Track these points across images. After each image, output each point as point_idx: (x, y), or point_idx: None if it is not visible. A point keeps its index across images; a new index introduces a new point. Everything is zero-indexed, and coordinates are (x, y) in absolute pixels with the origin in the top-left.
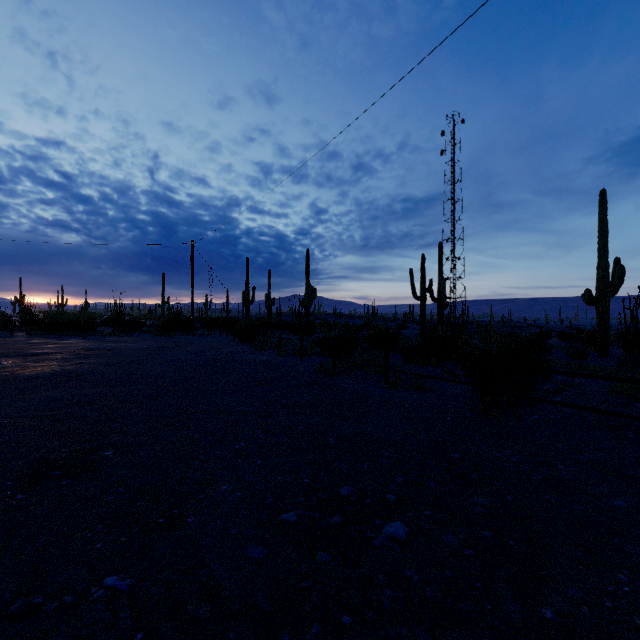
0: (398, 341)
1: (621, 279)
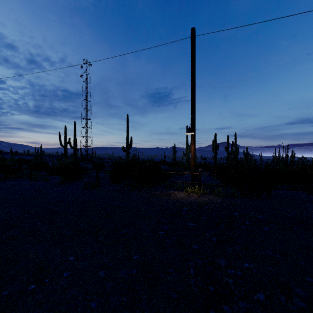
0: (48, 166)
1: (131, 144)
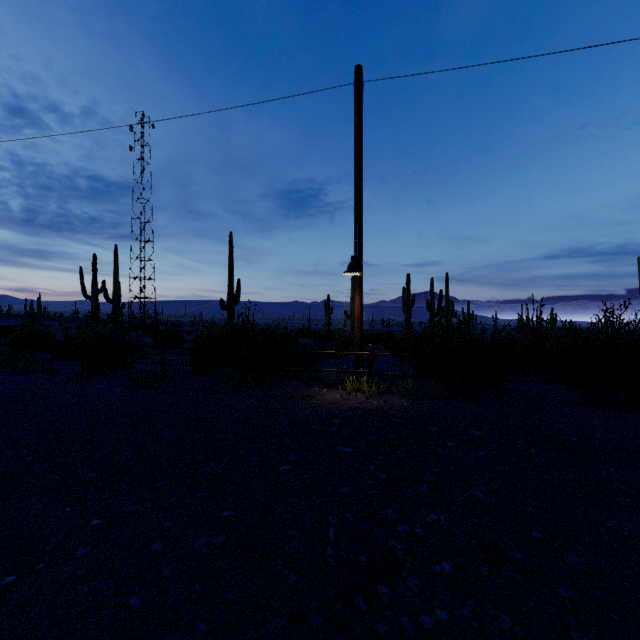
0: (54, 341)
1: (239, 294)
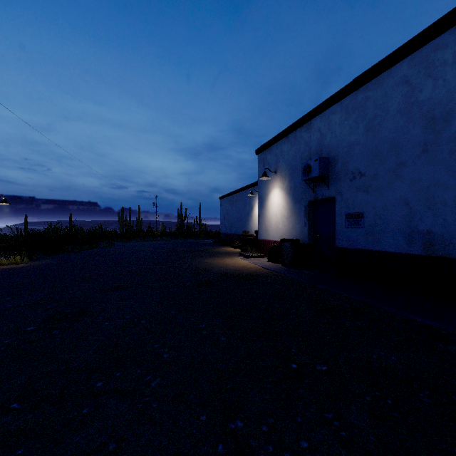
0: None
1: None
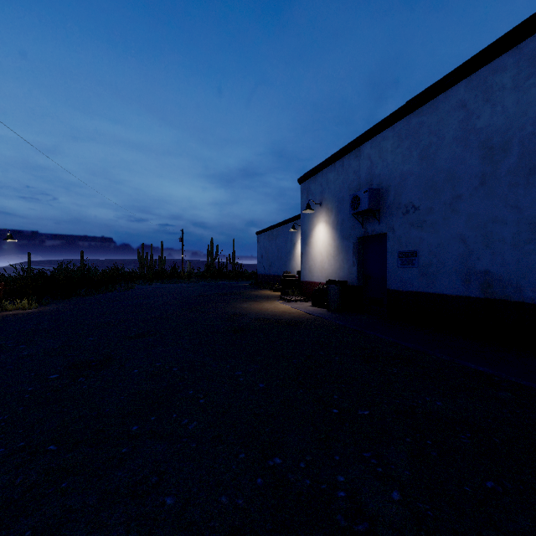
0: None
1: None
